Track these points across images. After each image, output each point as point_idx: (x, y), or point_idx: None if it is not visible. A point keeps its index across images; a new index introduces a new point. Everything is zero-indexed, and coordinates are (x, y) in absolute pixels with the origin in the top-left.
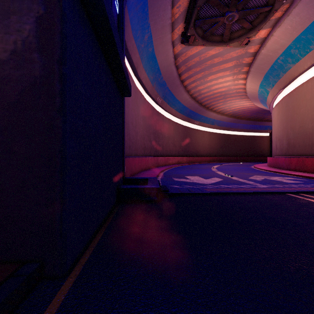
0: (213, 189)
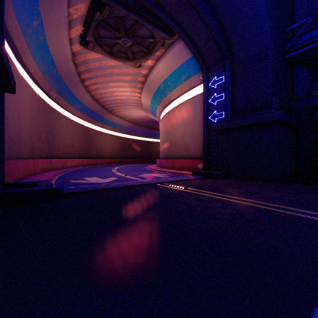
0: (106, 186)
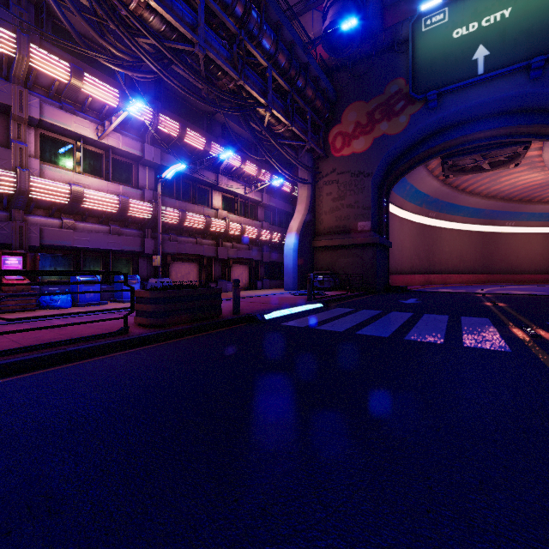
0: (437, 291)
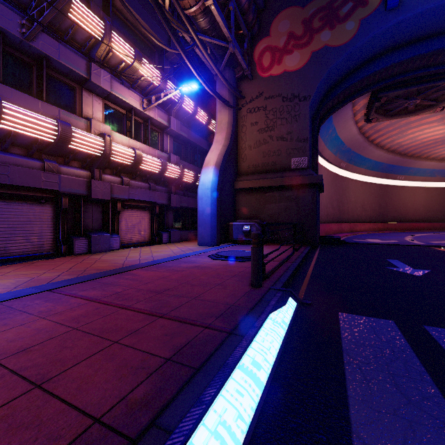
0: (377, 243)
